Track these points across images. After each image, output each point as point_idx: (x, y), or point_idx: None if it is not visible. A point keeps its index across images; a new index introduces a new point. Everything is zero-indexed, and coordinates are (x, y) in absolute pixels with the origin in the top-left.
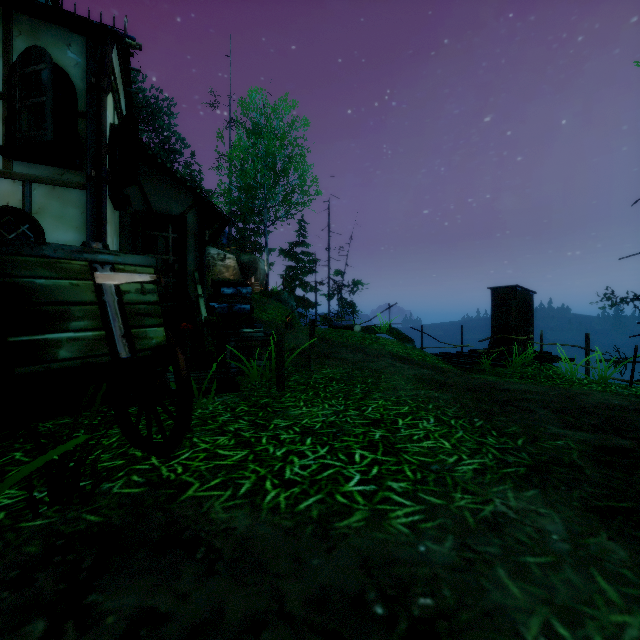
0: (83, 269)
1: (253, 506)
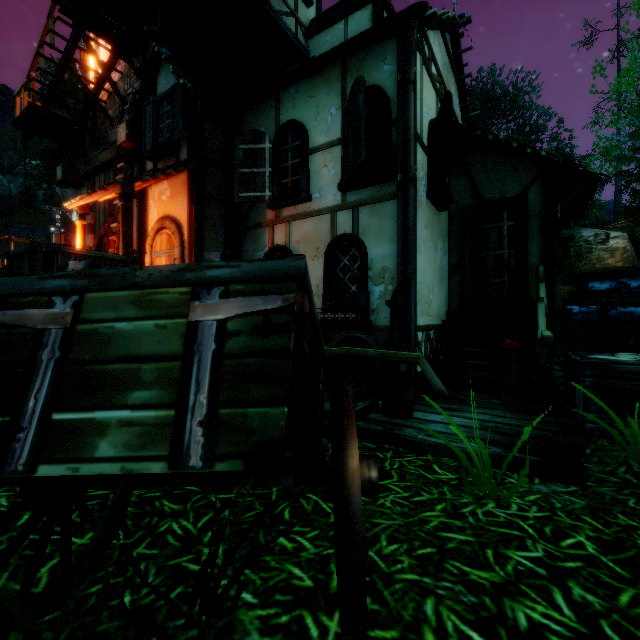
0: (181, 299)
1: None
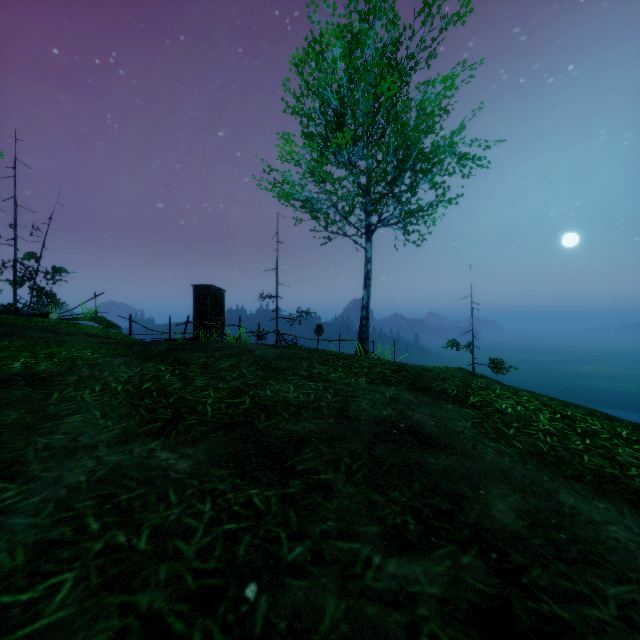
0: None
1: None
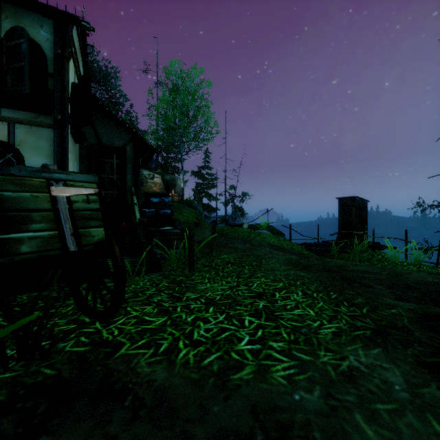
0: (42, 184)
1: (169, 362)
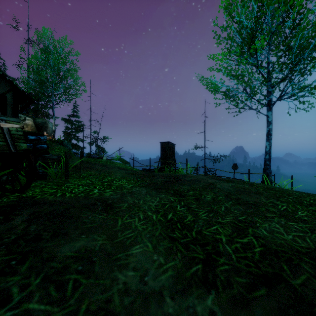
0: None
1: (63, 197)
